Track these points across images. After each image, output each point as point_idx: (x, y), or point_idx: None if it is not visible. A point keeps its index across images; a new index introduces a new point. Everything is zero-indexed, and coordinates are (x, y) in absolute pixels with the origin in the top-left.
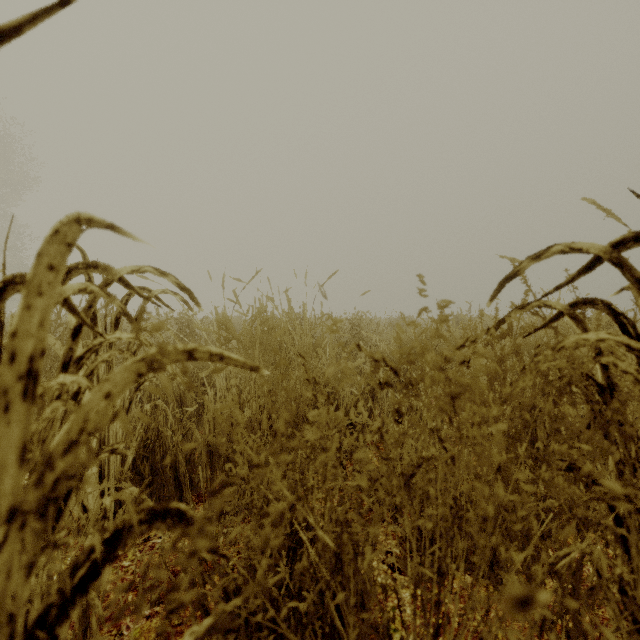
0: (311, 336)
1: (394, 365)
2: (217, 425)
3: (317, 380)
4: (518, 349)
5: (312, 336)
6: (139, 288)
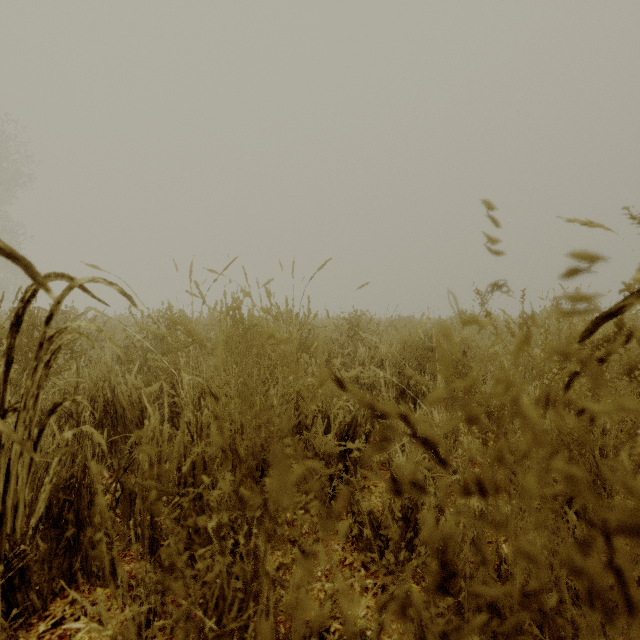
0: (300, 338)
1: (430, 431)
2: (163, 459)
3: (241, 453)
4: (635, 367)
5: (306, 337)
6: (55, 274)
